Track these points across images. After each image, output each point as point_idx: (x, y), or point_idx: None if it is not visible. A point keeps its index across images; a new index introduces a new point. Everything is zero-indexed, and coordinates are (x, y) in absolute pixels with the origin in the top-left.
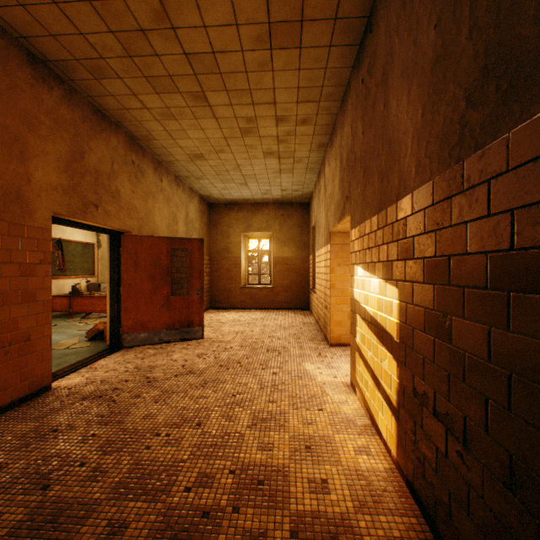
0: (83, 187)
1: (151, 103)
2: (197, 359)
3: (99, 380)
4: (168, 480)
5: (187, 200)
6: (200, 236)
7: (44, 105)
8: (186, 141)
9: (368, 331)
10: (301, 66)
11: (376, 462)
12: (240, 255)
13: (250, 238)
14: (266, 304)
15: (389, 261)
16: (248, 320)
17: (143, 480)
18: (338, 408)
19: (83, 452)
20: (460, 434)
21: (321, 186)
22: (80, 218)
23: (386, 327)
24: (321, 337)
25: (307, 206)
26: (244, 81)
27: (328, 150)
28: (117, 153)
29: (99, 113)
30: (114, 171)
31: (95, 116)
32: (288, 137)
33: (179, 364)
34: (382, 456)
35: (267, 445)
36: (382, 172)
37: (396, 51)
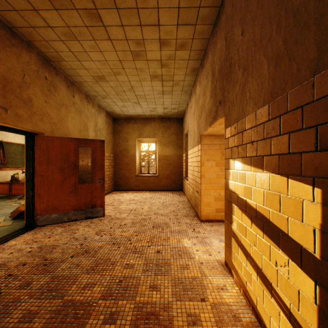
0: None
1: (53, 21)
2: (95, 236)
3: None
4: None
5: (96, 114)
6: (106, 140)
7: None
8: (90, 63)
9: (251, 224)
10: None
11: None
12: (135, 153)
13: (142, 142)
14: (153, 187)
15: (294, 153)
16: (140, 199)
17: None
18: (219, 297)
19: None
20: None
21: (192, 103)
22: None
23: (288, 230)
24: (193, 214)
25: (181, 120)
26: None
27: (199, 73)
28: (29, 68)
29: (9, 30)
30: (25, 82)
31: (4, 31)
32: (169, 62)
33: (78, 243)
34: None
35: None
36: (278, 54)
37: None
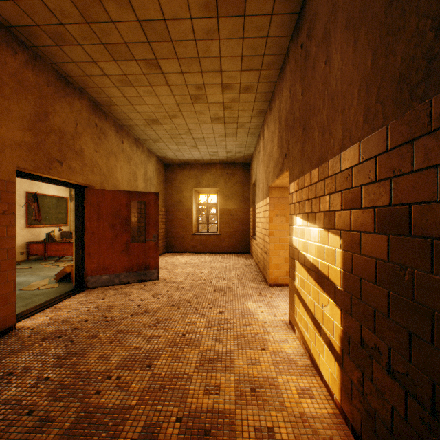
0: (47, 145)
1: (110, 70)
2: (152, 298)
3: (61, 320)
4: (114, 430)
5: (146, 160)
6: (157, 191)
7: (8, 68)
8: (143, 107)
9: (307, 276)
10: (245, 34)
11: (320, 407)
12: (192, 207)
13: (200, 193)
14: (213, 248)
15: (331, 211)
16: (198, 262)
17: (88, 431)
18: (280, 347)
19: (33, 398)
20: (426, 401)
21: (260, 147)
22: (45, 173)
23: (328, 275)
24: (260, 278)
25: (248, 166)
26: (193, 49)
27: (267, 116)
28: (81, 116)
29: (64, 79)
30: (78, 132)
31: (60, 81)
32: (232, 104)
33: (135, 304)
34: (325, 399)
35: (213, 387)
36: (323, 126)
37: (339, 5)
